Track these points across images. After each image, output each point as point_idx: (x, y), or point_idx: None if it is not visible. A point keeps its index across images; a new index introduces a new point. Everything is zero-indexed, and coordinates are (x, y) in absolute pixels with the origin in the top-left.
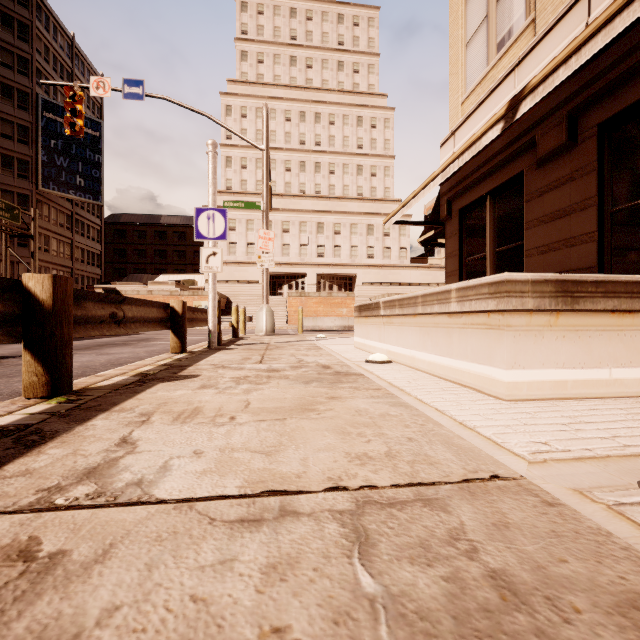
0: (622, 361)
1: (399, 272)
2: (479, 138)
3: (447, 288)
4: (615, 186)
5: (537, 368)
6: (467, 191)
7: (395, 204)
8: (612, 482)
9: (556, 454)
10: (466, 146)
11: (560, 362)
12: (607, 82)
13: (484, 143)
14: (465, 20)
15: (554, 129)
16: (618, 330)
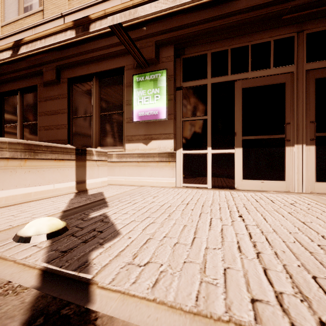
0: (59, 180)
1: None
2: None
3: None
4: (74, 107)
5: (12, 188)
6: (5, 83)
7: None
8: (3, 238)
9: None
10: None
11: (27, 184)
12: (70, 62)
13: (1, 57)
14: None
15: (51, 71)
16: (58, 167)
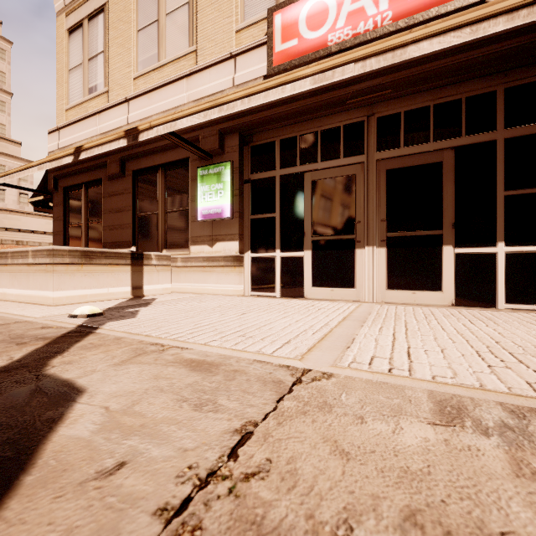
0: (114, 285)
1: (19, 218)
2: (61, 157)
3: (27, 249)
4: (139, 203)
5: (71, 290)
6: (69, 176)
7: (13, 145)
8: (62, 317)
9: (52, 315)
10: (54, 158)
11: (84, 286)
12: (135, 152)
13: (64, 162)
14: (68, 52)
15: (115, 163)
16: (112, 272)
